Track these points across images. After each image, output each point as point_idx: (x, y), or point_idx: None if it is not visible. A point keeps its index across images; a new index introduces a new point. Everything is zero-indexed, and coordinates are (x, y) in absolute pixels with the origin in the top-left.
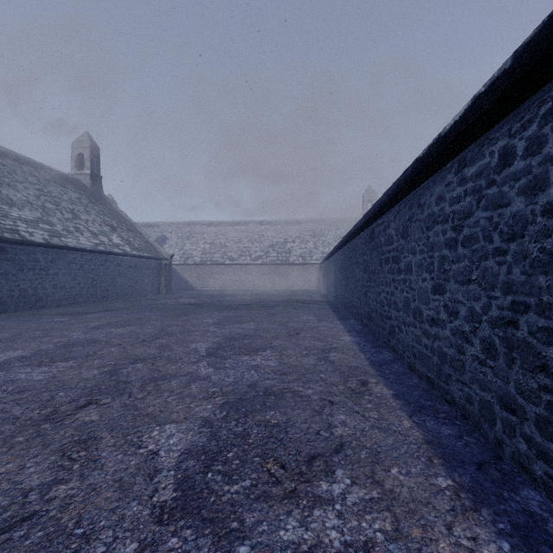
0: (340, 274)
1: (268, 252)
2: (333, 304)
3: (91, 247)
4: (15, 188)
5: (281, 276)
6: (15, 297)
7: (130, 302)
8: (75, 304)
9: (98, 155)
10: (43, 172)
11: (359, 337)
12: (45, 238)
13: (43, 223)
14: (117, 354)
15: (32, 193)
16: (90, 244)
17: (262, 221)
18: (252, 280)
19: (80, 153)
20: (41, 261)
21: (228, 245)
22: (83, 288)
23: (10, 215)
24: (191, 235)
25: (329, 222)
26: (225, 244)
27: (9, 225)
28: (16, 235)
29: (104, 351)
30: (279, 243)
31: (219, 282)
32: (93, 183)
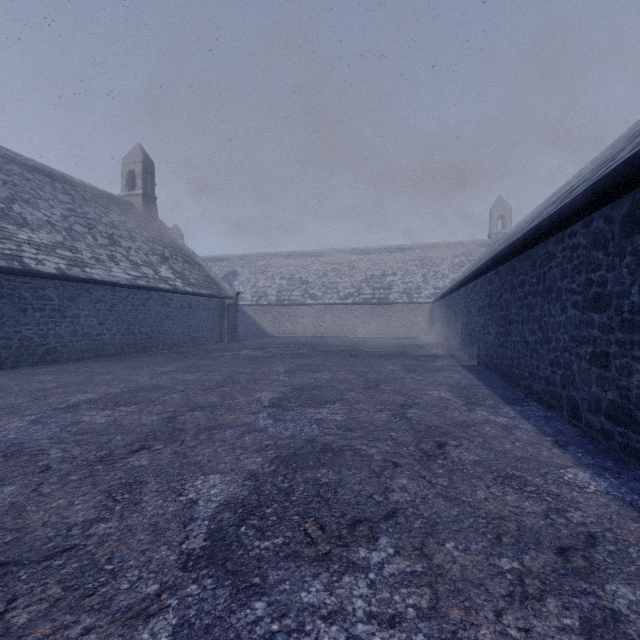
0: (485, 315)
1: (361, 288)
2: (468, 363)
3: (126, 281)
4: (34, 206)
5: (378, 319)
6: (13, 348)
7: (175, 355)
8: (104, 357)
9: (152, 172)
10: (83, 191)
11: (613, 474)
12: (60, 267)
13: (63, 249)
14: None
15: (58, 212)
16: (126, 277)
17: (352, 250)
18: (340, 324)
19: (131, 169)
20: (53, 298)
21: (310, 281)
22: (115, 335)
23: (16, 237)
24: (265, 269)
25: (443, 247)
26: (307, 280)
27: (8, 250)
28: (16, 262)
29: None
30: (375, 276)
31: (299, 327)
32: (146, 206)
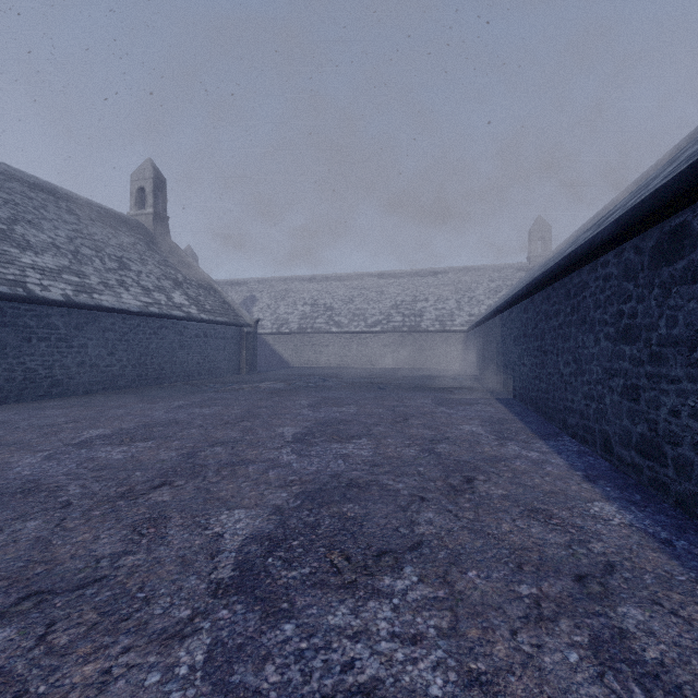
0: (520, 345)
1: (390, 315)
2: (504, 396)
3: (137, 308)
4: (38, 227)
5: (408, 348)
6: (17, 381)
7: (191, 387)
8: (114, 389)
9: (163, 189)
10: (89, 210)
11: (639, 507)
12: (67, 293)
13: (70, 273)
14: (12, 555)
15: (63, 234)
16: (137, 304)
17: (381, 273)
18: (368, 354)
19: (141, 186)
20: (59, 327)
21: (335, 307)
22: (126, 366)
23: (19, 261)
24: (287, 294)
25: (478, 271)
26: (332, 306)
27: (11, 275)
28: (20, 289)
29: (5, 533)
30: (405, 302)
31: (323, 358)
32: (157, 226)
